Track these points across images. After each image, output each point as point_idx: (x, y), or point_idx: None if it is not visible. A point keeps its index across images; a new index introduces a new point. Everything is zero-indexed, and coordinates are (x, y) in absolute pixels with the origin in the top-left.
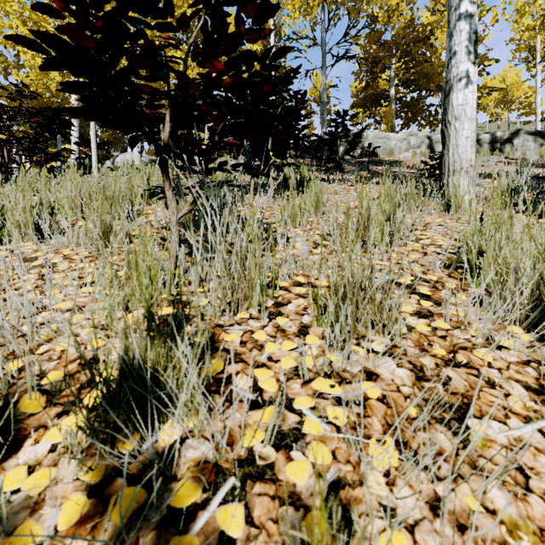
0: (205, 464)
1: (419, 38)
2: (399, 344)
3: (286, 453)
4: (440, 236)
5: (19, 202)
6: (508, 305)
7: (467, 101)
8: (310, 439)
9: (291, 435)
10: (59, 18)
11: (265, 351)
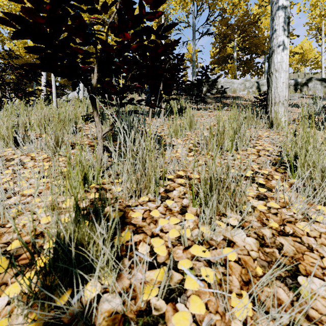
0: (116, 314)
1: (251, 22)
2: (247, 219)
3: (173, 305)
4: (268, 144)
5: (4, 123)
6: (317, 192)
7: (283, 60)
8: (190, 294)
9: (176, 290)
10: (21, 3)
11: (158, 225)
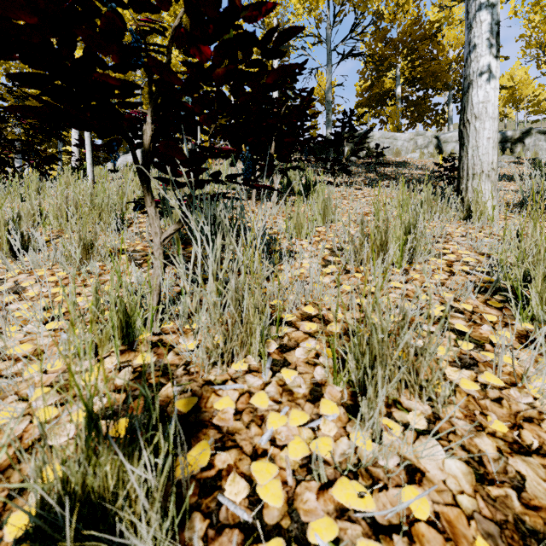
0: None
1: (426, 36)
2: (443, 414)
3: None
4: (465, 250)
5: None
6: None
7: (489, 99)
8: None
9: None
10: None
11: (266, 427)
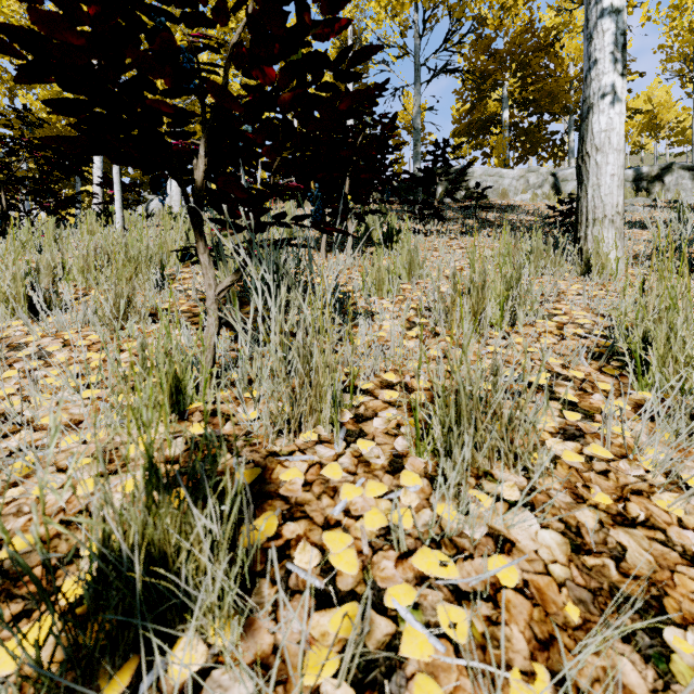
0: None
1: (540, 46)
2: (540, 486)
3: None
4: (581, 310)
5: (7, 266)
6: None
7: (613, 126)
8: (412, 670)
9: (382, 661)
10: (33, 3)
11: (340, 499)
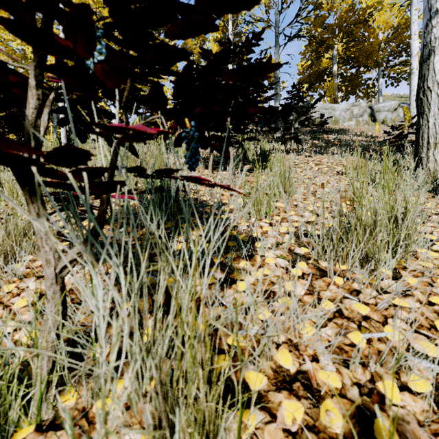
0: None
1: (360, 20)
2: None
3: None
4: None
5: None
6: None
7: None
8: None
9: None
10: None
11: None
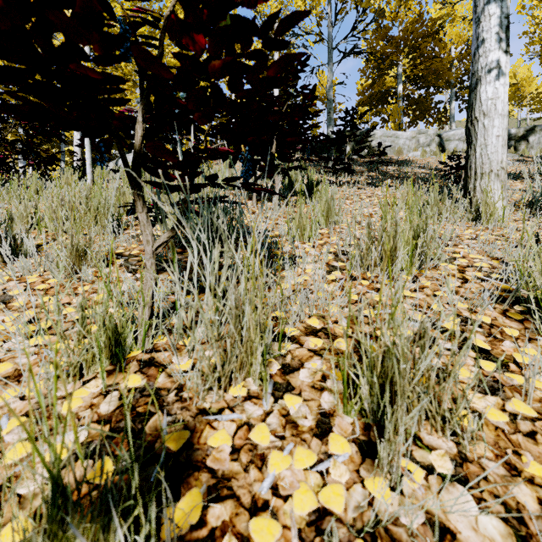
0: None
1: (428, 33)
2: (471, 453)
3: None
4: (477, 254)
5: None
6: None
7: (498, 95)
8: None
9: None
10: None
11: (268, 471)
